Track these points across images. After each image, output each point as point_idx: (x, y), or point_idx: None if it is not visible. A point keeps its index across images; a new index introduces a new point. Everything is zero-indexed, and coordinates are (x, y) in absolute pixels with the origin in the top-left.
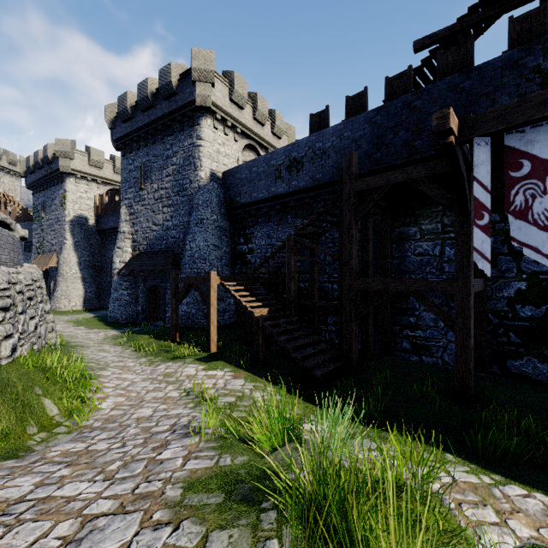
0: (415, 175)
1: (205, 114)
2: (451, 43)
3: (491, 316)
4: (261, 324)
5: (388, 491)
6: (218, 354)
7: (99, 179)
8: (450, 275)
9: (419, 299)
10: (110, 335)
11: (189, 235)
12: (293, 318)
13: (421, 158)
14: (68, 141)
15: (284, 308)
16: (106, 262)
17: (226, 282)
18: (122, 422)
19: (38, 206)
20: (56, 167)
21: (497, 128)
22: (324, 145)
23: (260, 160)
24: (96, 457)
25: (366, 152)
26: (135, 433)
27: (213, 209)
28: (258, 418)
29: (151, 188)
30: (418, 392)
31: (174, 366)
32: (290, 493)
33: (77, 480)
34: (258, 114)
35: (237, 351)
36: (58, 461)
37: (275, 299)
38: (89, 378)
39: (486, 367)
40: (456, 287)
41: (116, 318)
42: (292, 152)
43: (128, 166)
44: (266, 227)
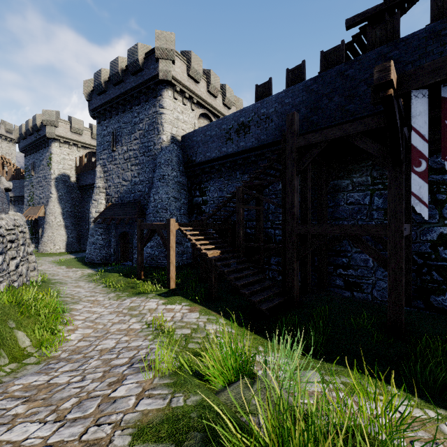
0: (351, 131)
1: (167, 86)
2: (379, 20)
3: (416, 257)
4: (214, 264)
5: (353, 446)
6: (177, 290)
7: (79, 143)
8: (379, 221)
9: (354, 241)
10: (86, 273)
11: (153, 189)
12: (241, 259)
13: (353, 120)
14: (54, 112)
15: (234, 250)
16: (85, 212)
17: (183, 228)
18: (87, 353)
19: (29, 166)
20: (43, 133)
21: (436, 79)
22: (268, 111)
23: (213, 125)
24: (54, 392)
25: (305, 116)
26: (96, 366)
27: (173, 167)
28: (211, 353)
29: (121, 150)
30: (355, 325)
31: (138, 300)
32: (246, 446)
33: (29, 420)
34: (211, 87)
35: (193, 287)
36: (18, 395)
37: (226, 242)
38: (62, 311)
39: (412, 302)
40: (390, 230)
41: (92, 259)
42: (240, 118)
43: (103, 132)
44: (218, 182)
